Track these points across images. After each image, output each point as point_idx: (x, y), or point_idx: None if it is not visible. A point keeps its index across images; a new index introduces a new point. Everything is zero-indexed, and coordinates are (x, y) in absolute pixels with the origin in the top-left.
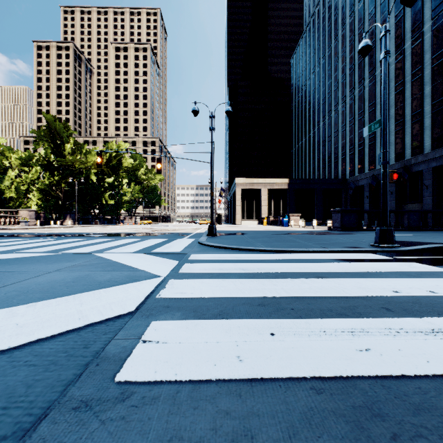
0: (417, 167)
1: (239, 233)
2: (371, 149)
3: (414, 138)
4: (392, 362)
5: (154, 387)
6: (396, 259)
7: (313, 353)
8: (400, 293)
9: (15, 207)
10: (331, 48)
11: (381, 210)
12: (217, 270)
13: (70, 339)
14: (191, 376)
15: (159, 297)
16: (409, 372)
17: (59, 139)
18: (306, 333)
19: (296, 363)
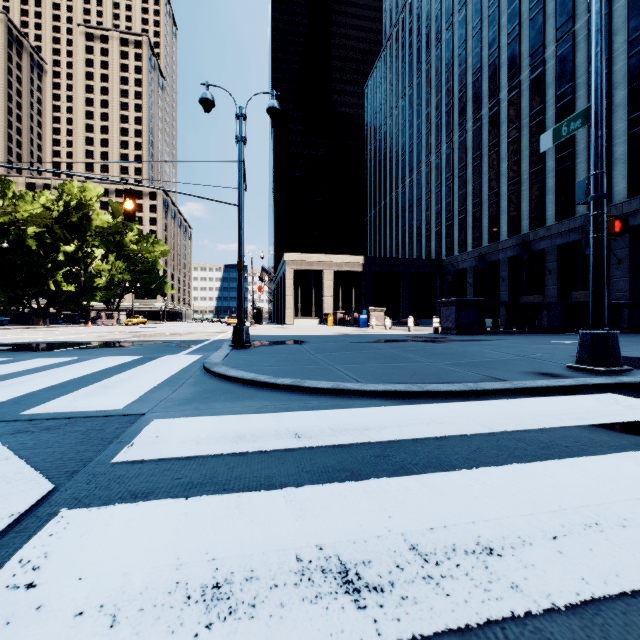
0: (537, 245)
1: (294, 341)
2: (476, 218)
3: (533, 205)
4: None
5: None
6: None
7: None
8: None
9: None
10: (422, 74)
11: (592, 295)
12: (187, 635)
13: None
14: None
15: None
16: None
17: None
18: None
19: None
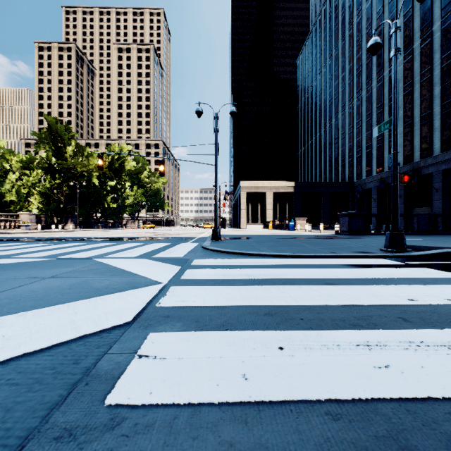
0: (426, 170)
1: (244, 237)
2: (379, 151)
3: (423, 140)
4: (416, 381)
5: (148, 411)
6: (408, 264)
7: (327, 370)
8: (416, 302)
9: (16, 211)
10: (338, 49)
11: (392, 214)
12: (221, 277)
13: (59, 353)
14: (190, 398)
15: (159, 305)
16: (436, 393)
17: (61, 141)
18: (318, 347)
19: (308, 382)
